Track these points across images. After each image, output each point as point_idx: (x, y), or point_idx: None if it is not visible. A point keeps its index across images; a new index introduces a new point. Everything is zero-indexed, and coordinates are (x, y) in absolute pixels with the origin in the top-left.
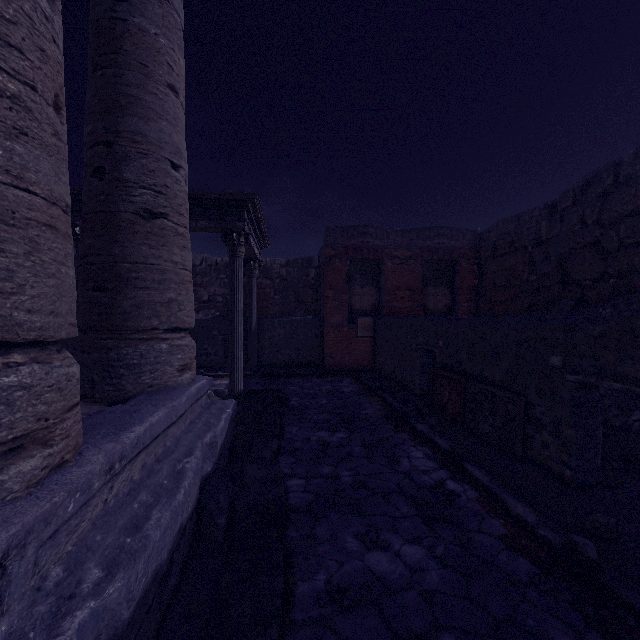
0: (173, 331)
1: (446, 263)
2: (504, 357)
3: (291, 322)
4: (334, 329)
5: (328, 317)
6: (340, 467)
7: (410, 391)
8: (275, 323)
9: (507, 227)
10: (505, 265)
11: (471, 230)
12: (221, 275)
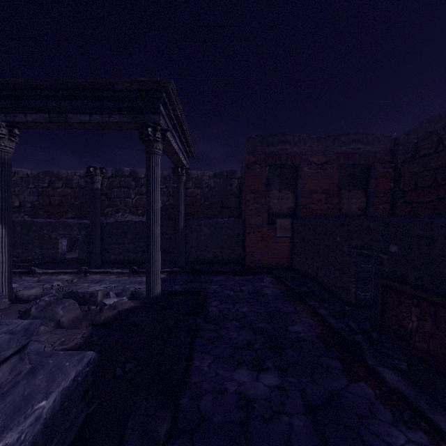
0: None
1: (361, 168)
2: None
3: (216, 223)
4: (254, 230)
5: (249, 219)
6: None
7: (340, 298)
8: (201, 224)
9: (434, 125)
10: (431, 165)
11: (386, 135)
12: (161, 185)
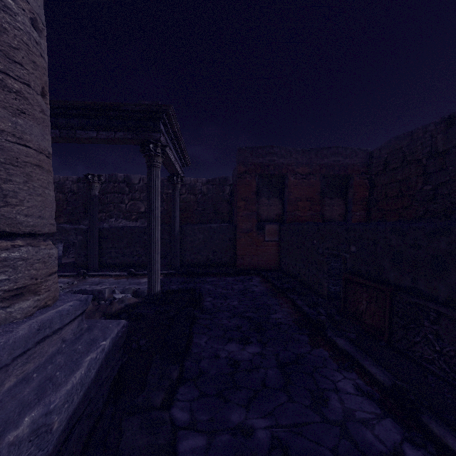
0: None
1: (341, 178)
2: (454, 269)
3: (209, 228)
4: (245, 234)
5: (240, 224)
6: (253, 409)
7: (316, 293)
8: (195, 229)
9: (399, 143)
10: (397, 177)
11: (363, 149)
12: None
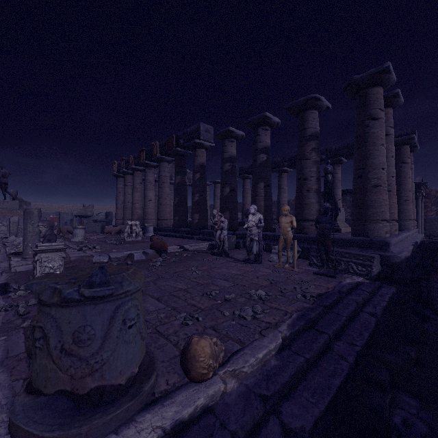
0: (413, 220)
1: None
2: None
3: None
4: None
5: None
6: None
7: None
8: (432, 219)
9: None
10: None
11: None
12: None
